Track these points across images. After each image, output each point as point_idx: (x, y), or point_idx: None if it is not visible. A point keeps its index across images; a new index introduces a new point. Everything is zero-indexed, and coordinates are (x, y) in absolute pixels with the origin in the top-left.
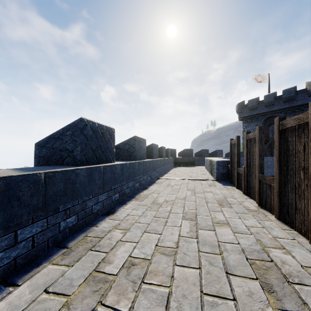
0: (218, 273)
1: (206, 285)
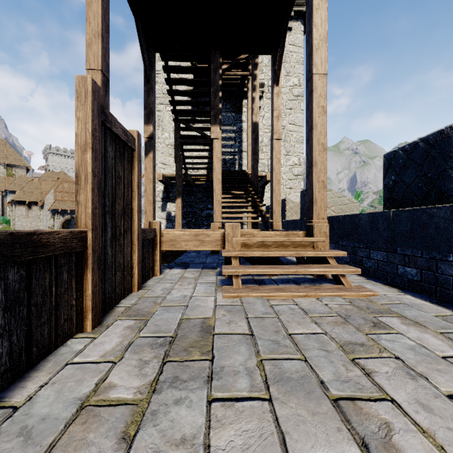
0: (263, 334)
1: (275, 323)
